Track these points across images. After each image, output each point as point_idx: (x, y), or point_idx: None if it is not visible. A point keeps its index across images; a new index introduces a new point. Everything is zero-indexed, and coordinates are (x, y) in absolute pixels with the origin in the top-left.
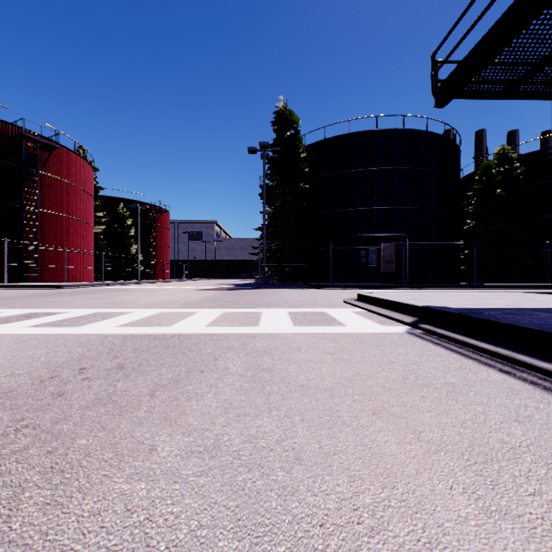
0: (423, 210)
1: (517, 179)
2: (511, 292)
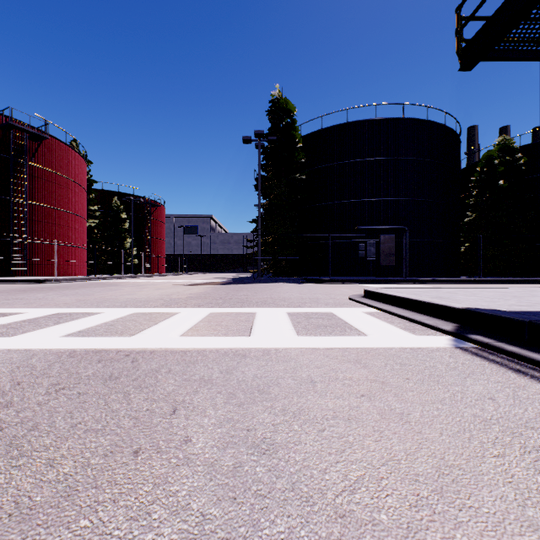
0: (424, 202)
1: (520, 170)
2: (538, 288)
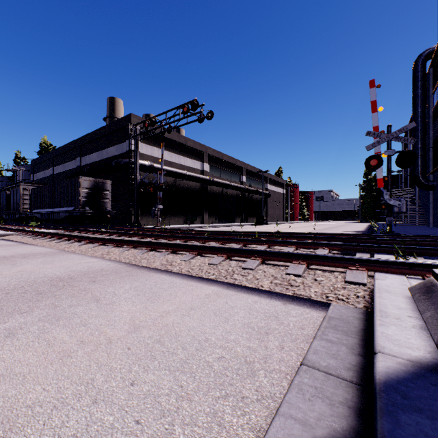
0: None
1: None
2: None
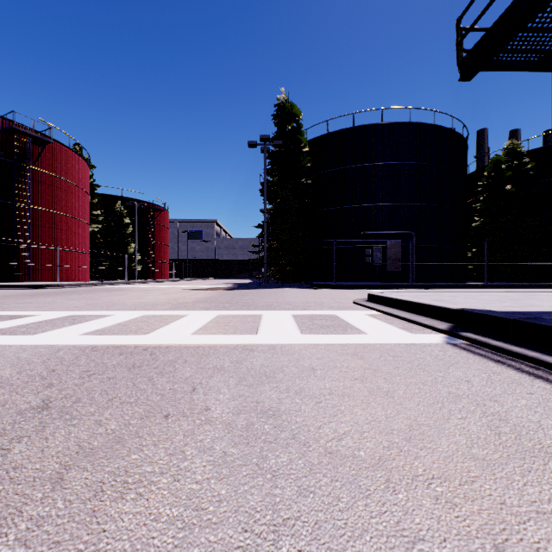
0: (430, 207)
1: (527, 175)
2: (539, 292)
